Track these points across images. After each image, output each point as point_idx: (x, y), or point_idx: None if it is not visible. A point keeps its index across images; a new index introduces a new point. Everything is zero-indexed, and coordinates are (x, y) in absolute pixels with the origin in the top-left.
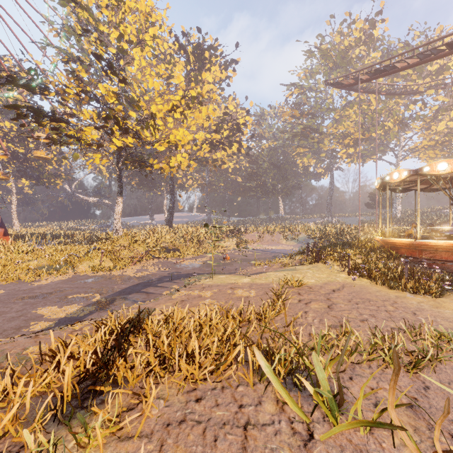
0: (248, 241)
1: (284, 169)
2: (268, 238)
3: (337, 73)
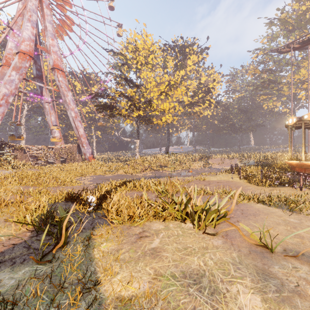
0: (212, 163)
1: (250, 112)
2: (228, 161)
3: (295, 33)
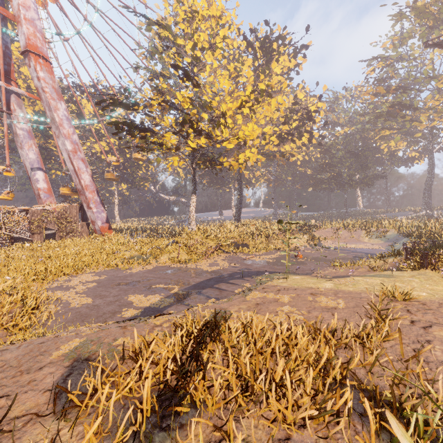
0: (321, 237)
1: (364, 156)
2: (345, 234)
3: (440, 31)
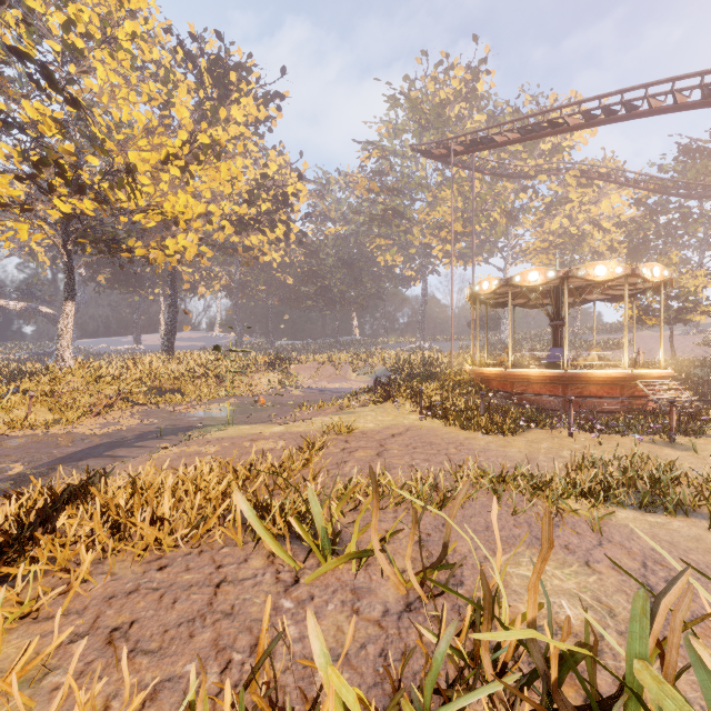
0: (299, 376)
1: (359, 268)
2: (331, 371)
3: (430, 135)
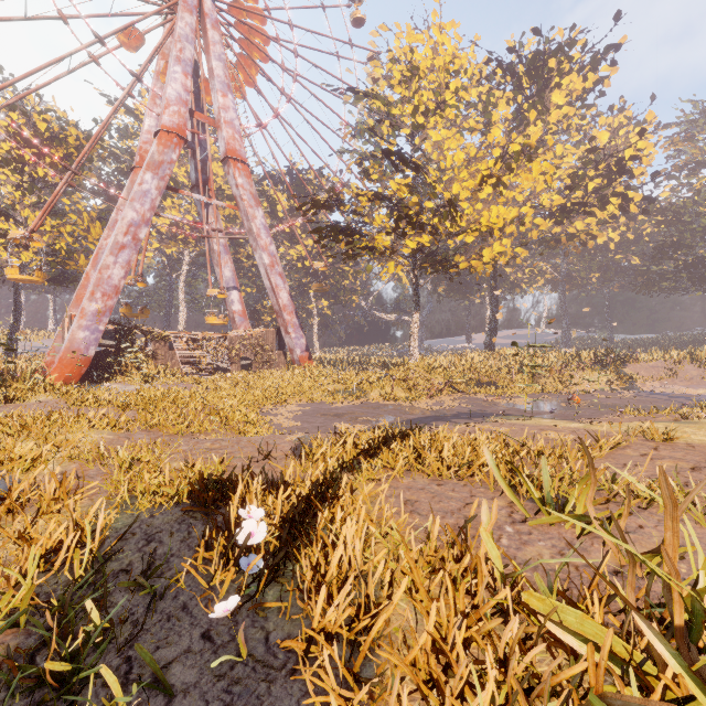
0: (637, 376)
1: None
2: (692, 373)
3: None
